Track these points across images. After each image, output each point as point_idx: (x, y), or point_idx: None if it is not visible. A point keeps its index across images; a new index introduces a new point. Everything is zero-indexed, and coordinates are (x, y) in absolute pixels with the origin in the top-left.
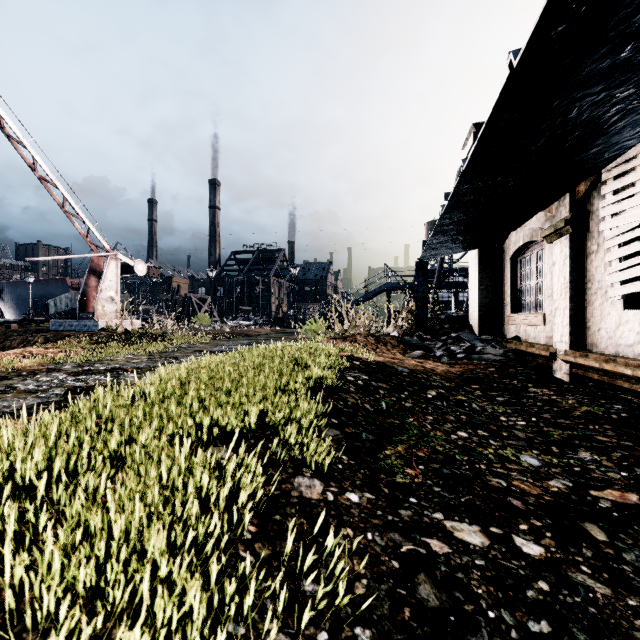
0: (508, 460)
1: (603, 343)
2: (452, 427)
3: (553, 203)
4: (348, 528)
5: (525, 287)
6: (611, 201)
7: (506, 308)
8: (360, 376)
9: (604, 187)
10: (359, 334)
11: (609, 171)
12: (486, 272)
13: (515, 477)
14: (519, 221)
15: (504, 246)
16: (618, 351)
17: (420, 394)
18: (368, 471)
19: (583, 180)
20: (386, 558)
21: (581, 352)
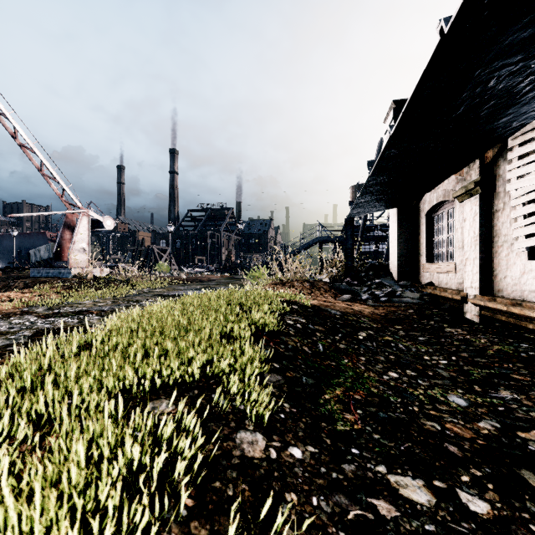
0: (438, 401)
1: (509, 289)
2: (383, 368)
3: (464, 167)
4: (292, 493)
5: (438, 240)
6: (517, 165)
7: (421, 258)
8: (298, 319)
9: (510, 153)
10: (296, 280)
11: (515, 139)
12: (404, 227)
13: (447, 419)
14: (434, 183)
15: (419, 205)
16: (523, 296)
17: (352, 336)
18: (309, 419)
19: (491, 147)
20: (333, 529)
21: (489, 297)
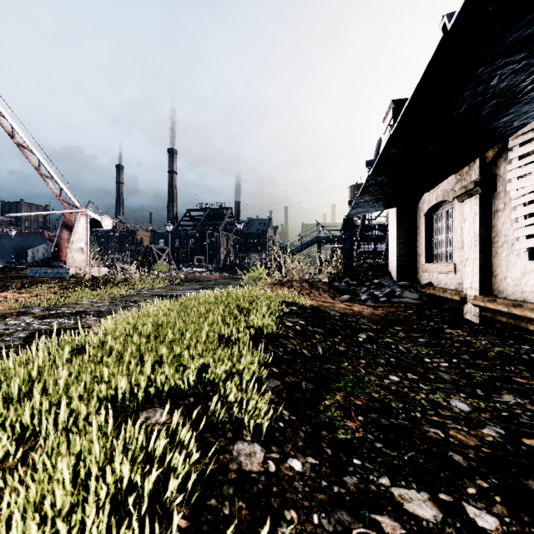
0: (440, 406)
1: (509, 290)
2: (384, 371)
3: (464, 167)
4: (292, 510)
5: (437, 240)
6: (517, 165)
7: (420, 258)
8: (298, 321)
9: (511, 153)
10: (295, 280)
11: (515, 139)
12: (403, 227)
13: (450, 426)
14: (433, 183)
15: (418, 205)
16: (523, 297)
17: (352, 338)
18: (309, 428)
19: (492, 147)
20: None
21: (490, 297)
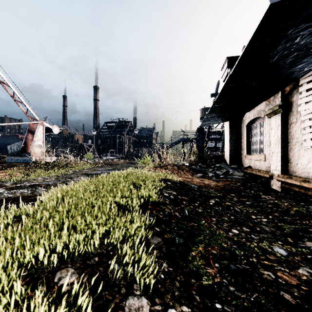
0: (267, 252)
1: (299, 171)
2: (228, 226)
3: (271, 97)
4: None
5: (253, 141)
6: (305, 95)
7: (243, 151)
8: (171, 192)
9: (301, 88)
10: (169, 165)
11: (304, 79)
12: (233, 133)
13: (277, 268)
14: (252, 106)
15: (242, 120)
16: (309, 176)
17: (206, 202)
18: (182, 277)
19: (289, 84)
20: None
21: (288, 176)
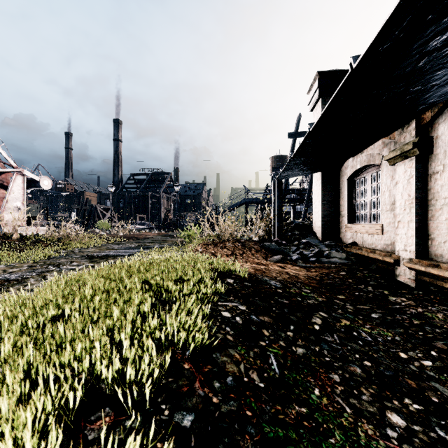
0: None
1: None
2: (373, 400)
3: (396, 130)
4: None
5: (359, 202)
6: None
7: (343, 219)
8: (237, 306)
9: None
10: (228, 240)
11: None
12: (327, 190)
13: None
14: (362, 147)
15: (341, 170)
16: None
17: (306, 326)
18: None
19: (434, 106)
20: None
21: (430, 262)
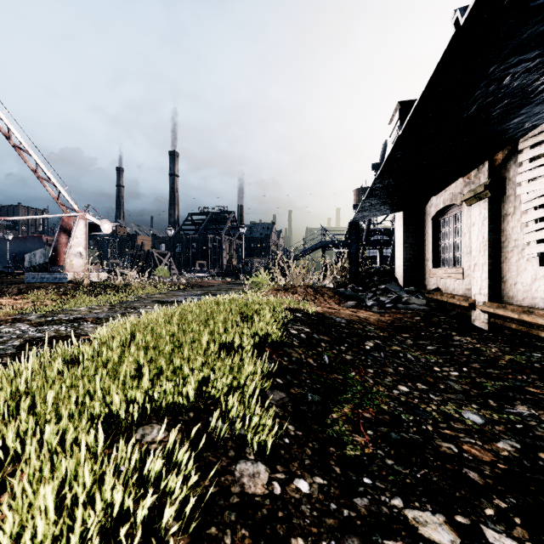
0: (452, 418)
1: (519, 296)
2: (392, 381)
3: (472, 170)
4: (299, 537)
5: (444, 245)
6: (528, 168)
7: (427, 263)
8: (302, 329)
9: (521, 155)
10: (299, 286)
11: (526, 141)
12: (410, 232)
13: (464, 440)
14: (441, 186)
15: (425, 209)
16: (534, 303)
17: (359, 346)
18: (316, 444)
19: (501, 149)
20: None
21: (499, 304)
